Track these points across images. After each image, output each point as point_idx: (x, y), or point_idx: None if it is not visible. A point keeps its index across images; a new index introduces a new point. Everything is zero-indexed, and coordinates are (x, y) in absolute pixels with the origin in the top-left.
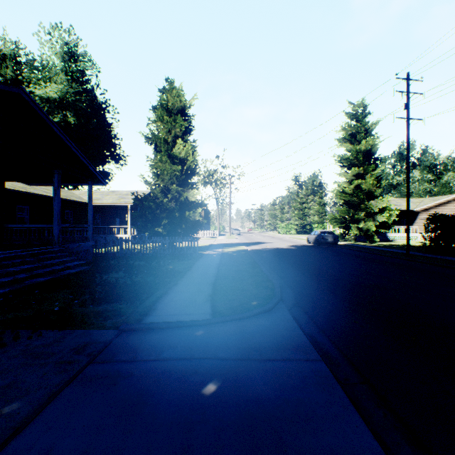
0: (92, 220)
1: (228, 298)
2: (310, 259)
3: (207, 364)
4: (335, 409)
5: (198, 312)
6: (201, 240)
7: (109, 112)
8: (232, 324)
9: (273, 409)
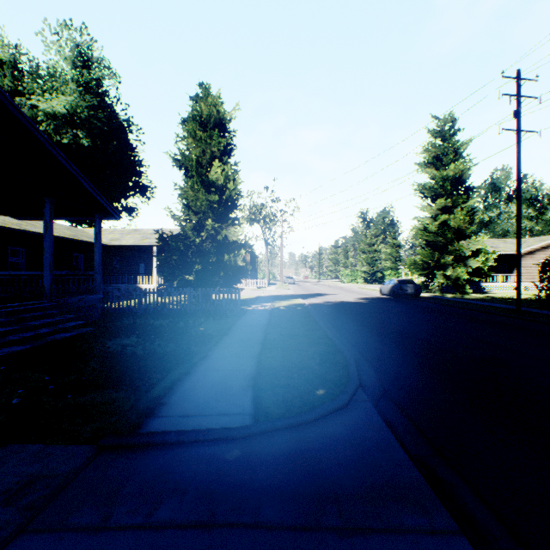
0: (99, 265)
1: (280, 382)
2: (388, 317)
3: (238, 543)
4: None
5: (232, 410)
6: (246, 291)
7: (132, 133)
8: (286, 436)
9: None
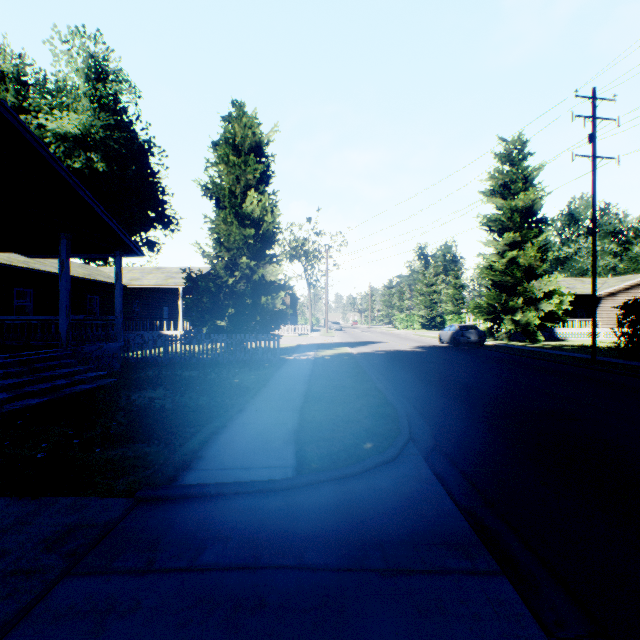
0: (120, 309)
1: (324, 436)
2: (447, 367)
3: (283, 582)
4: None
5: (274, 463)
6: (285, 339)
7: (153, 155)
8: (330, 488)
9: None
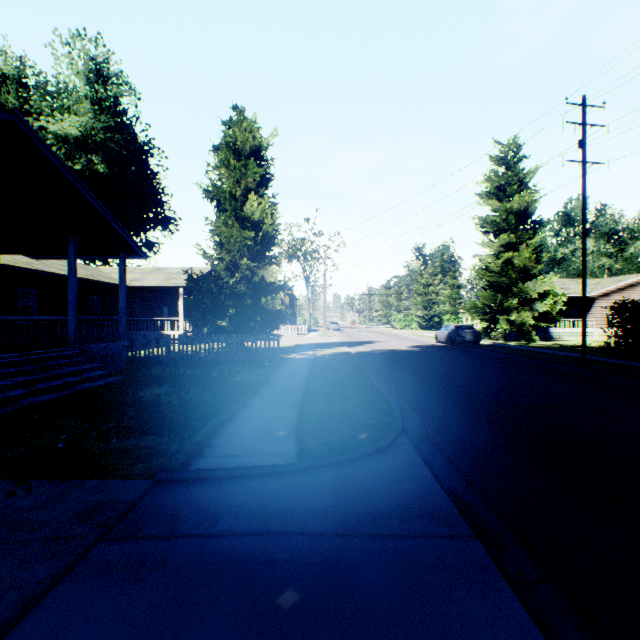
0: (125, 309)
1: (323, 427)
2: (441, 366)
3: (288, 544)
4: (507, 633)
5: (277, 451)
6: (284, 338)
7: (153, 157)
8: (328, 472)
9: (400, 633)
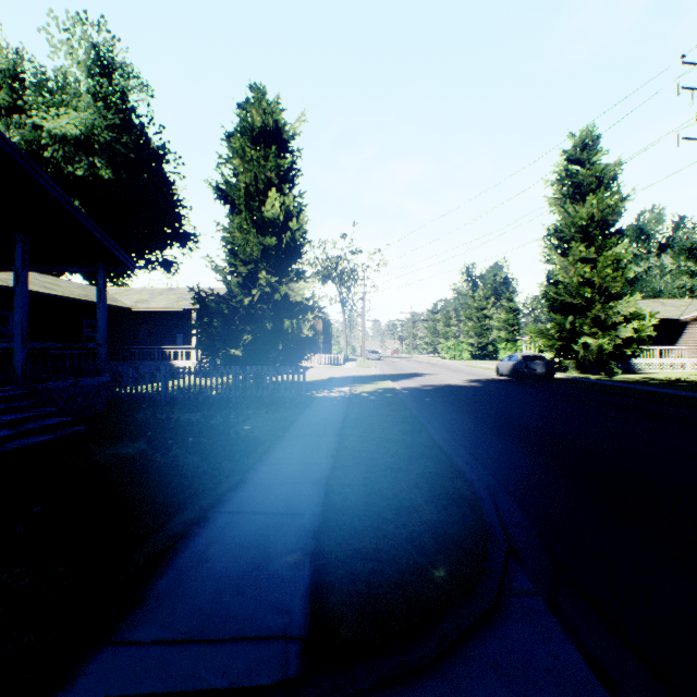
0: (105, 334)
1: (362, 544)
2: (518, 409)
3: None
4: None
5: (265, 627)
6: (316, 370)
7: (168, 163)
8: None
9: None
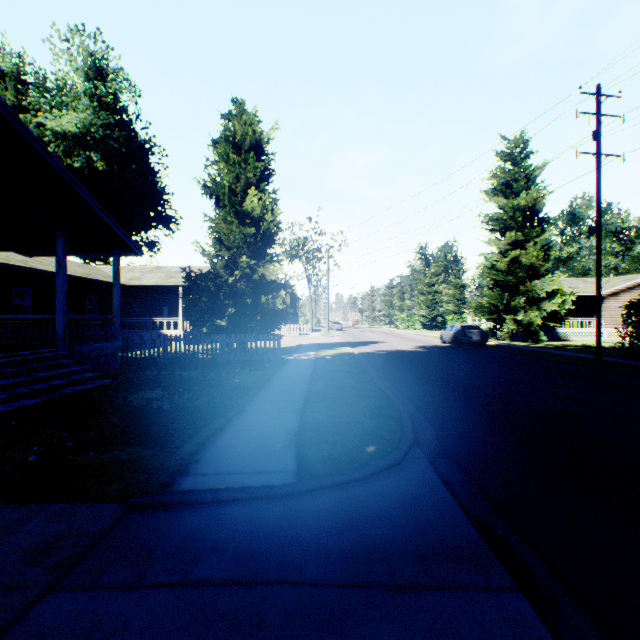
0: (119, 308)
1: (325, 438)
2: (449, 367)
3: (283, 599)
4: None
5: (273, 468)
6: (286, 338)
7: (153, 155)
8: (332, 494)
9: None
